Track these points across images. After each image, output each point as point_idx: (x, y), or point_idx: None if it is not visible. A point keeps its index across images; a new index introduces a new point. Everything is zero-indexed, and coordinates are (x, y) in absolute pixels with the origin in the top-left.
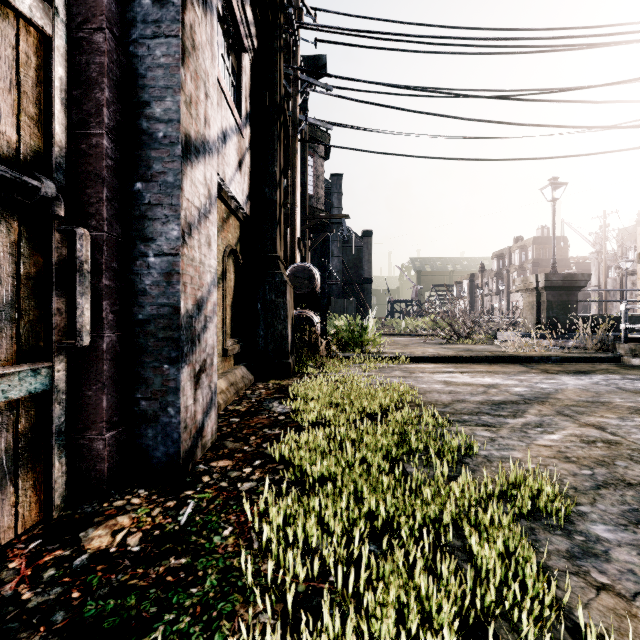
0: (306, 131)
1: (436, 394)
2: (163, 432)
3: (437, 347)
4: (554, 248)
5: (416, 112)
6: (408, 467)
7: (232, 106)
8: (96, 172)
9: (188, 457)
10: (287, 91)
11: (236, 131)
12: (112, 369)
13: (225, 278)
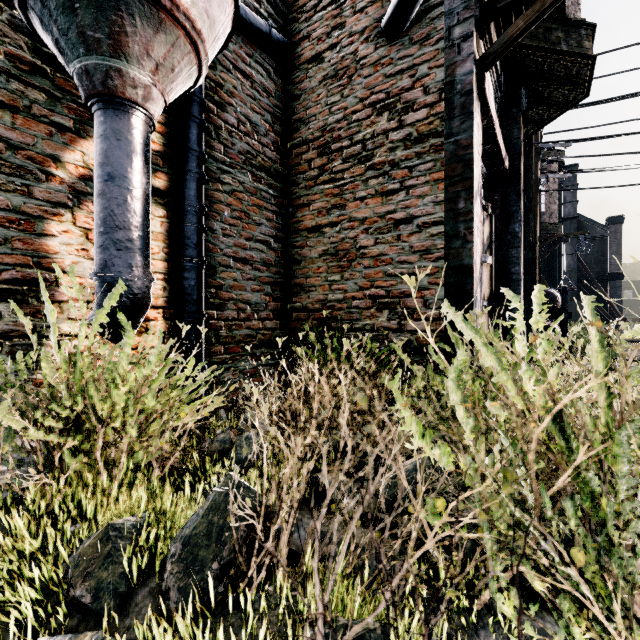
0: None
1: None
2: None
3: None
4: None
5: None
6: None
7: None
8: (497, 294)
9: None
10: None
11: None
12: None
13: None
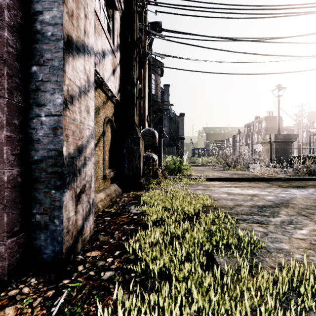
0: (151, 61)
1: (224, 200)
2: (51, 236)
3: (219, 172)
4: (279, 121)
5: (209, 48)
6: (216, 257)
7: (108, 37)
8: None
9: (70, 251)
10: (141, 38)
11: (111, 53)
12: (13, 194)
13: (105, 135)
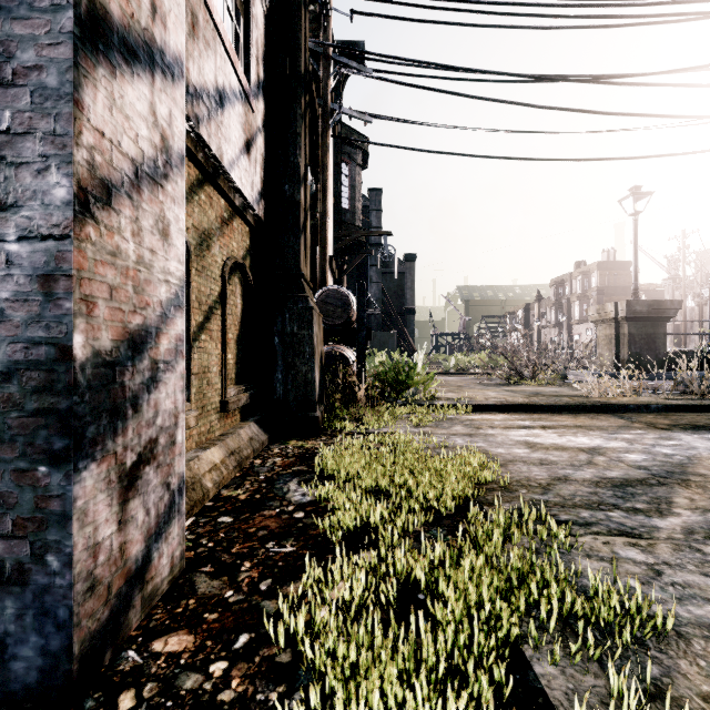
0: (340, 131)
1: (523, 466)
2: (37, 605)
3: (498, 389)
4: (636, 271)
5: (477, 98)
6: (533, 658)
7: (234, 58)
8: None
9: (100, 642)
10: (316, 75)
11: (241, 98)
12: None
13: (225, 302)
